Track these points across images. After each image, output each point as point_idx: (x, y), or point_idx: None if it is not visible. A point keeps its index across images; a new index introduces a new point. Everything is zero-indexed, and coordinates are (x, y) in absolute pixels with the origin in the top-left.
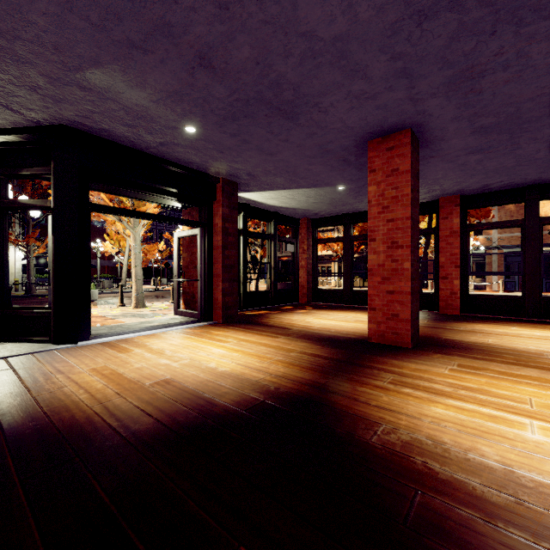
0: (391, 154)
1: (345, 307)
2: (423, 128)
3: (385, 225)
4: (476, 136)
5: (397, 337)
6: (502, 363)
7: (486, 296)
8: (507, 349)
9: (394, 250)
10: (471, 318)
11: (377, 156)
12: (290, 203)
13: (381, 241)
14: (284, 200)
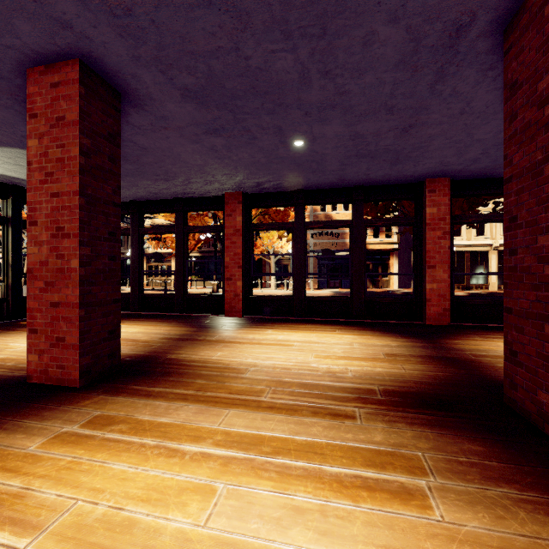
0: (56, 93)
1: (128, 315)
2: (102, 65)
3: (49, 201)
4: (193, 104)
5: (63, 372)
6: (171, 399)
7: (266, 297)
8: (217, 367)
9: (59, 240)
10: (246, 321)
11: (39, 94)
12: (24, 172)
13: (44, 226)
14: (6, 166)
